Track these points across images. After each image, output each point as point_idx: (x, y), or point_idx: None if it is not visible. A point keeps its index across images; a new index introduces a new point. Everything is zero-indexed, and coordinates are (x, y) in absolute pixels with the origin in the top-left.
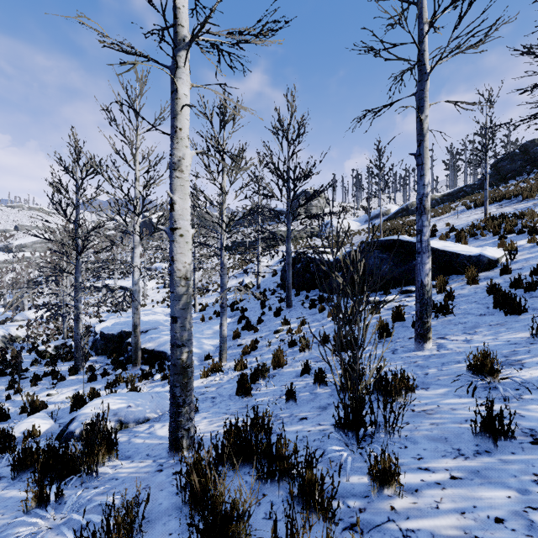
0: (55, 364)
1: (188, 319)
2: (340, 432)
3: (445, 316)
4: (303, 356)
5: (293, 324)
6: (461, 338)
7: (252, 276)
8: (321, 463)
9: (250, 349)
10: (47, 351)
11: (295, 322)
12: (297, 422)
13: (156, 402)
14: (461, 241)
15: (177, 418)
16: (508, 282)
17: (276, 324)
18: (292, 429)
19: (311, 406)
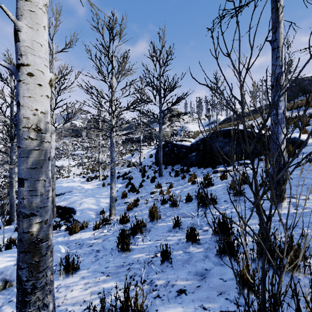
0: None
1: (41, 180)
2: None
3: None
4: (172, 211)
5: (164, 187)
6: (311, 197)
7: (137, 158)
8: None
9: (132, 206)
10: None
11: (165, 186)
12: (175, 298)
13: None
14: None
15: (24, 308)
16: None
17: (151, 187)
18: None
19: (187, 271)
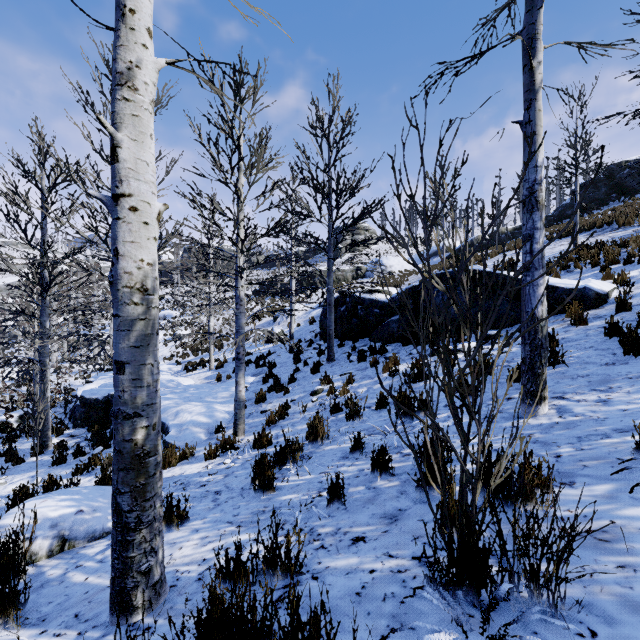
0: (13, 440)
1: (148, 365)
2: (437, 586)
3: (554, 367)
4: (351, 426)
5: (337, 382)
6: (592, 397)
7: (284, 324)
8: None
9: (277, 417)
10: (8, 423)
11: (339, 380)
12: (348, 547)
13: None
14: (549, 275)
15: (125, 551)
16: (630, 320)
17: (313, 382)
18: (341, 563)
19: (370, 513)
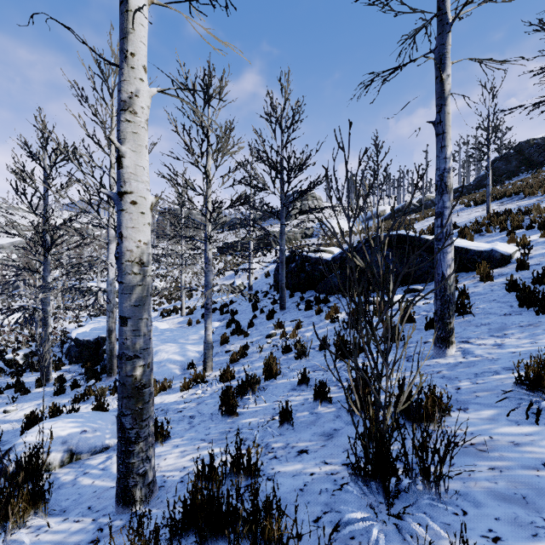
0: (21, 375)
1: (144, 319)
2: (358, 482)
3: (463, 316)
4: (299, 363)
5: (288, 327)
6: (490, 342)
7: (244, 277)
8: (335, 541)
9: (238, 356)
10: (15, 360)
11: (289, 325)
12: (294, 457)
13: None
14: (465, 238)
15: (127, 459)
16: (527, 278)
17: (268, 327)
18: (289, 469)
19: (312, 432)
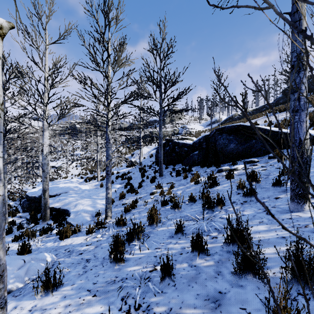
0: None
1: None
2: None
3: None
4: (174, 214)
5: (164, 187)
6: None
7: (137, 158)
8: None
9: (130, 207)
10: None
11: (166, 186)
12: None
13: (28, 267)
14: None
15: None
16: None
17: (151, 187)
18: None
19: (195, 293)
